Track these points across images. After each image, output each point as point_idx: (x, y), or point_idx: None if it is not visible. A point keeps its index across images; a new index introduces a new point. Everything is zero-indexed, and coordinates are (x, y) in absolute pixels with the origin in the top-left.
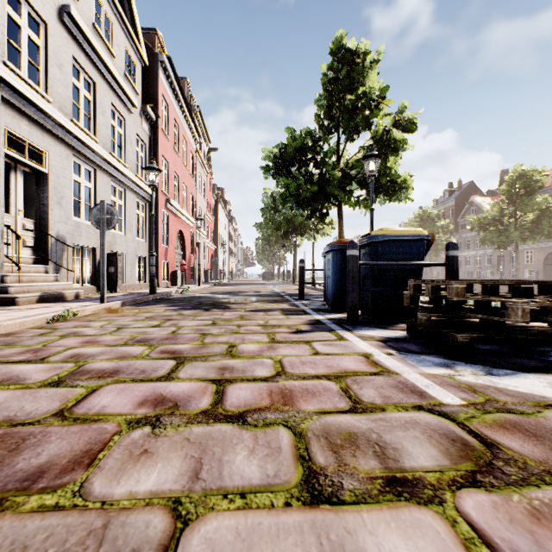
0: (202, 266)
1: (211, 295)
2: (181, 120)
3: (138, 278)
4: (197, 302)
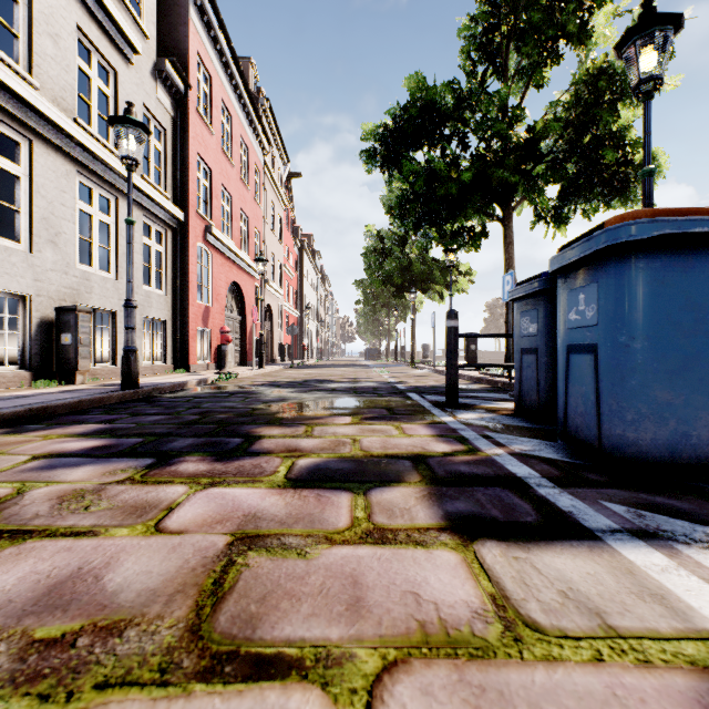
0: (276, 340)
1: (260, 389)
2: (237, 109)
3: (150, 355)
4: (199, 413)
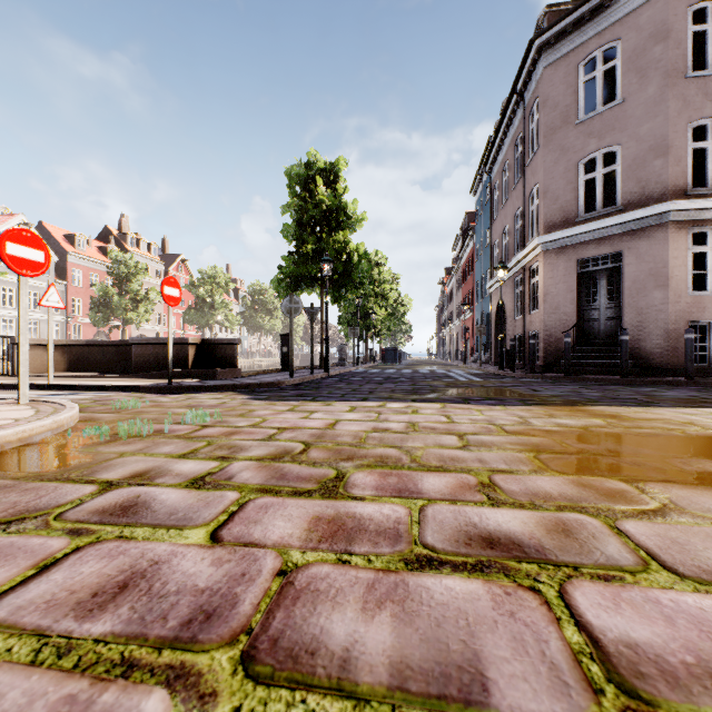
0: None
1: None
2: (103, 270)
3: None
4: None
